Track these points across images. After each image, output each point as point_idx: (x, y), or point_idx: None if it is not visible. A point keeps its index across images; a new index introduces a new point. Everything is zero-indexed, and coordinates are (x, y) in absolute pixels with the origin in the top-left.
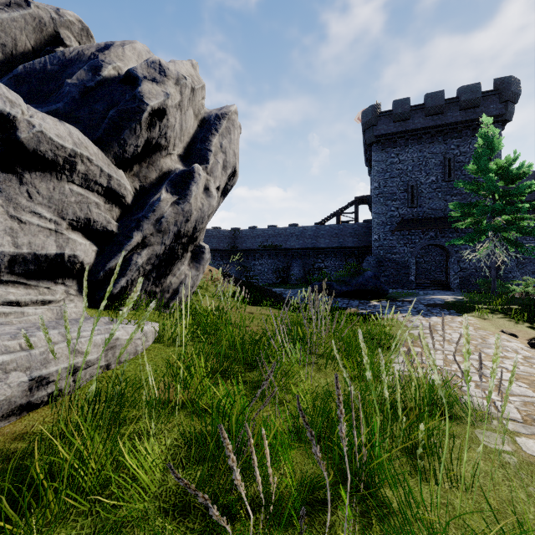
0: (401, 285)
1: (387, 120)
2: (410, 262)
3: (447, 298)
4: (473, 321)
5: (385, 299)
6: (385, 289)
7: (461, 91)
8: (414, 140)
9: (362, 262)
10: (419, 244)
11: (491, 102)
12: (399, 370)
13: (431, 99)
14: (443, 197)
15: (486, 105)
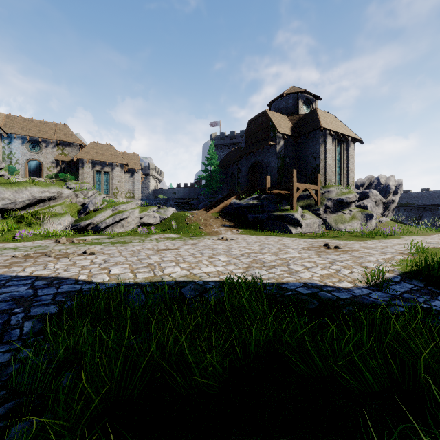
0: None
1: None
2: None
3: None
4: None
5: None
6: None
7: None
8: None
9: None
10: None
11: None
12: None
13: None
14: None
15: None
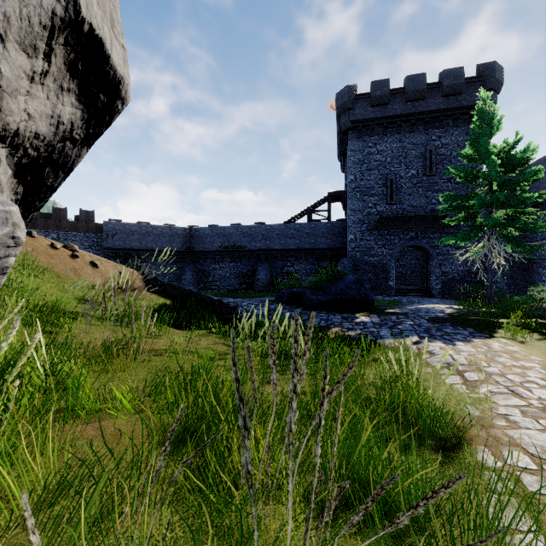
0: (380, 291)
1: (364, 104)
2: (388, 265)
3: (444, 309)
4: (517, 349)
5: (373, 311)
6: (371, 298)
7: (444, 75)
8: (393, 129)
9: (336, 265)
10: (398, 245)
11: (474, 89)
12: None
13: (412, 82)
14: (424, 193)
15: (469, 93)
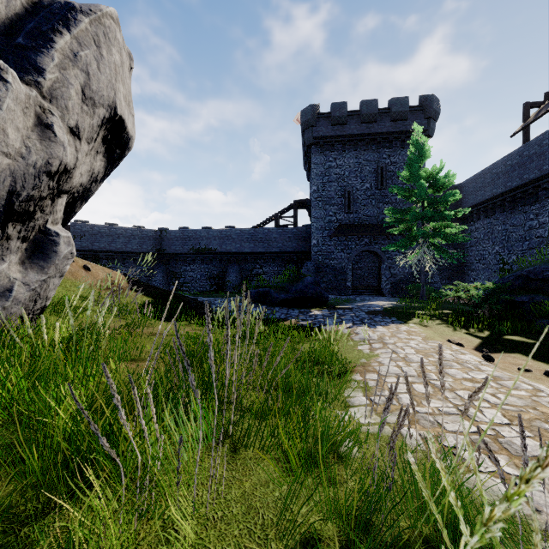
0: (339, 291)
1: (325, 123)
2: (347, 267)
3: (384, 304)
4: (417, 329)
5: (326, 307)
6: (326, 296)
7: (392, 102)
8: (350, 146)
9: (301, 267)
10: (355, 250)
11: (416, 117)
12: (362, 423)
13: (366, 107)
14: (376, 205)
15: (413, 119)
